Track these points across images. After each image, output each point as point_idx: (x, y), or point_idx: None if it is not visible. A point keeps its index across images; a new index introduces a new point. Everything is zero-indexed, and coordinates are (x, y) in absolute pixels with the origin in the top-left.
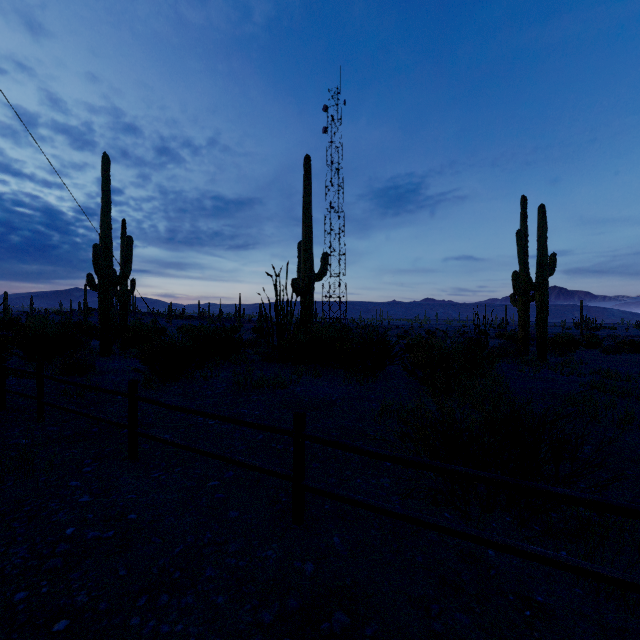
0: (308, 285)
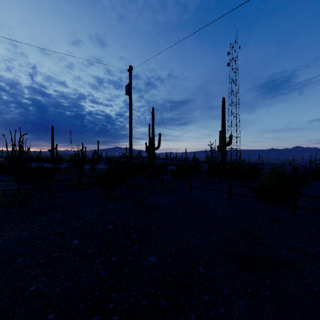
0: (224, 148)
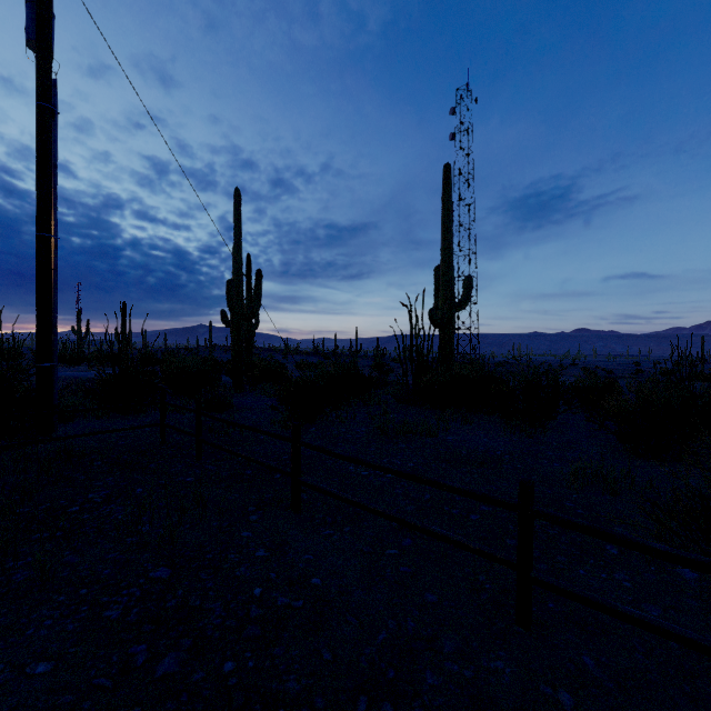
0: (449, 315)
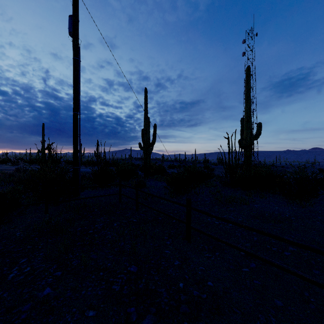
0: (249, 142)
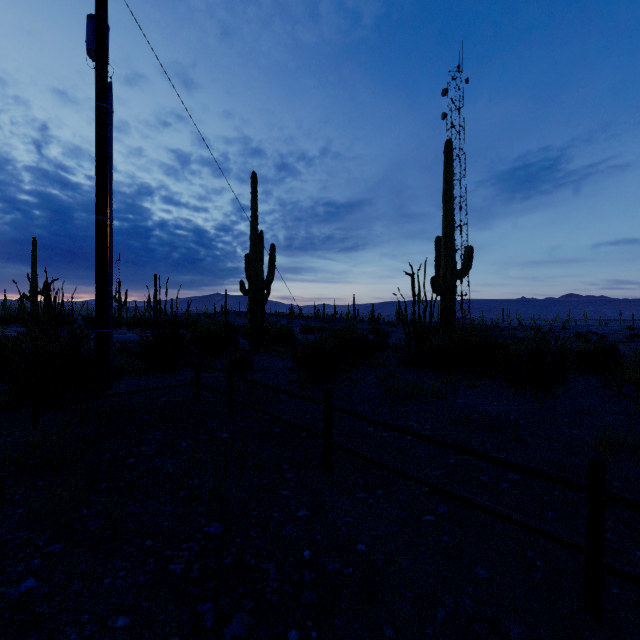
0: (451, 283)
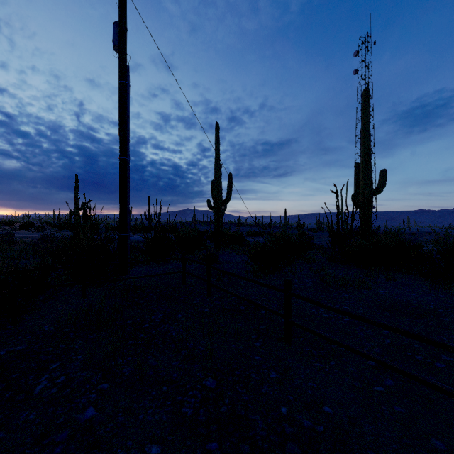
0: (368, 198)
